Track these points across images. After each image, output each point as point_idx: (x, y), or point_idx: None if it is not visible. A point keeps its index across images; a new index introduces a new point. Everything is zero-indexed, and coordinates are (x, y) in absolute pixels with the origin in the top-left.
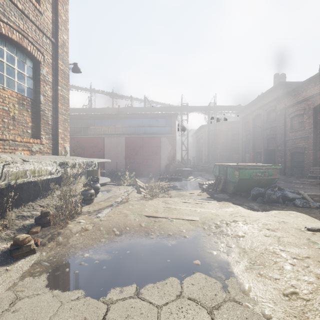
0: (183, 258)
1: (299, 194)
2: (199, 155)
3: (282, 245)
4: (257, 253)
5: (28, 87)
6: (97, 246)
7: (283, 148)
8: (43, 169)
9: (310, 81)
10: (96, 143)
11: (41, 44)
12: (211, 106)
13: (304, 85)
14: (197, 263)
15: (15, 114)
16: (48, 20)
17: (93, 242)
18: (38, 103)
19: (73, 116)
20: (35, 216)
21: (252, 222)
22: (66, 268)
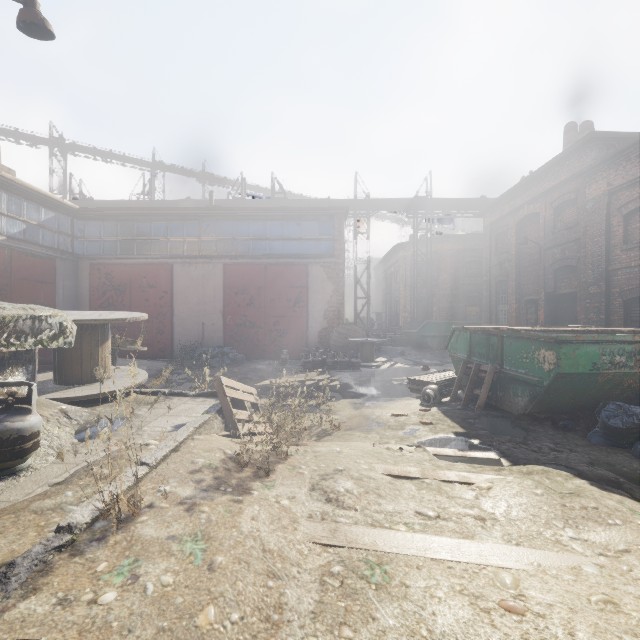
0: None
1: None
2: (391, 310)
3: None
4: None
5: None
6: None
7: (604, 289)
8: None
9: None
10: (154, 277)
11: None
12: (421, 200)
13: None
14: None
15: None
16: None
17: None
18: None
19: (96, 212)
20: None
21: None
22: None
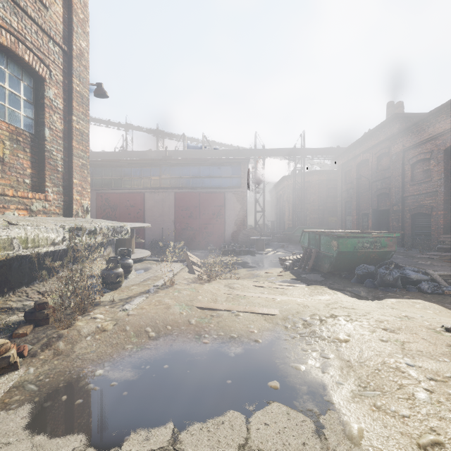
0: (253, 376)
1: (426, 275)
2: (280, 219)
3: (410, 356)
4: (370, 369)
5: (26, 116)
6: (119, 357)
7: (401, 208)
8: (42, 236)
9: (440, 112)
10: (133, 201)
11: (46, 53)
12: (298, 149)
13: (431, 117)
14: (275, 386)
15: (6, 155)
16: (57, 18)
17: (113, 350)
18: (42, 140)
19: (100, 162)
20: (28, 309)
21: (359, 317)
22: (64, 395)
